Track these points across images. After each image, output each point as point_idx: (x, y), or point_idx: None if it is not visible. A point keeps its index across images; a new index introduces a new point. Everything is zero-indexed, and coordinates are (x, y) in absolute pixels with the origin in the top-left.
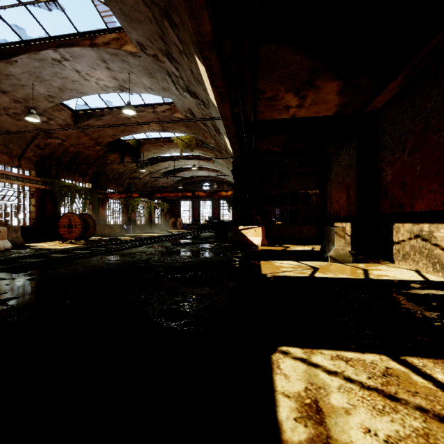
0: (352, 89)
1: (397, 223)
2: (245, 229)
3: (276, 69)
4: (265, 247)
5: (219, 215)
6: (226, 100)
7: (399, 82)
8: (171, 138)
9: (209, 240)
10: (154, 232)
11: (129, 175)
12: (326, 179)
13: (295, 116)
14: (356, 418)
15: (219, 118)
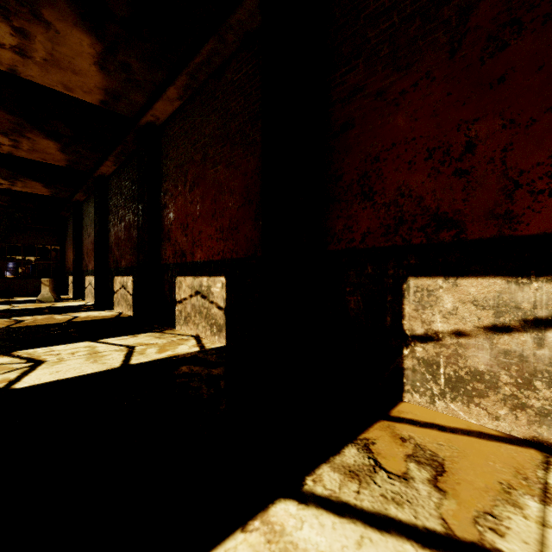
0: (55, 188)
1: (86, 276)
2: None
3: None
4: None
5: None
6: None
7: (84, 194)
8: None
9: None
10: None
11: None
12: (66, 237)
13: (12, 189)
14: None
15: None
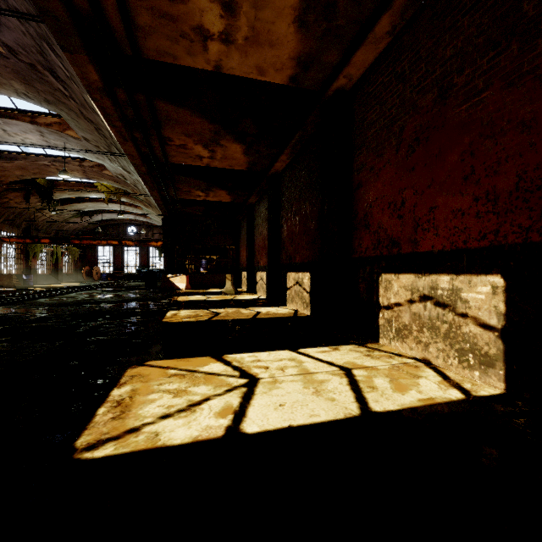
0: (235, 194)
1: (258, 271)
2: (173, 277)
3: (186, 183)
4: (188, 290)
5: (148, 263)
6: (155, 190)
7: (256, 196)
8: (93, 183)
9: (139, 287)
10: (63, 283)
11: (30, 215)
12: (239, 238)
13: (206, 199)
14: (184, 314)
15: (150, 196)
